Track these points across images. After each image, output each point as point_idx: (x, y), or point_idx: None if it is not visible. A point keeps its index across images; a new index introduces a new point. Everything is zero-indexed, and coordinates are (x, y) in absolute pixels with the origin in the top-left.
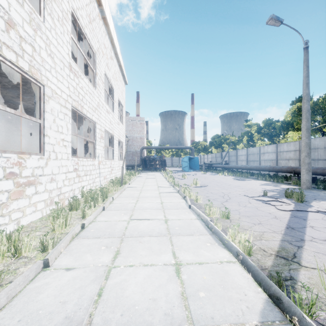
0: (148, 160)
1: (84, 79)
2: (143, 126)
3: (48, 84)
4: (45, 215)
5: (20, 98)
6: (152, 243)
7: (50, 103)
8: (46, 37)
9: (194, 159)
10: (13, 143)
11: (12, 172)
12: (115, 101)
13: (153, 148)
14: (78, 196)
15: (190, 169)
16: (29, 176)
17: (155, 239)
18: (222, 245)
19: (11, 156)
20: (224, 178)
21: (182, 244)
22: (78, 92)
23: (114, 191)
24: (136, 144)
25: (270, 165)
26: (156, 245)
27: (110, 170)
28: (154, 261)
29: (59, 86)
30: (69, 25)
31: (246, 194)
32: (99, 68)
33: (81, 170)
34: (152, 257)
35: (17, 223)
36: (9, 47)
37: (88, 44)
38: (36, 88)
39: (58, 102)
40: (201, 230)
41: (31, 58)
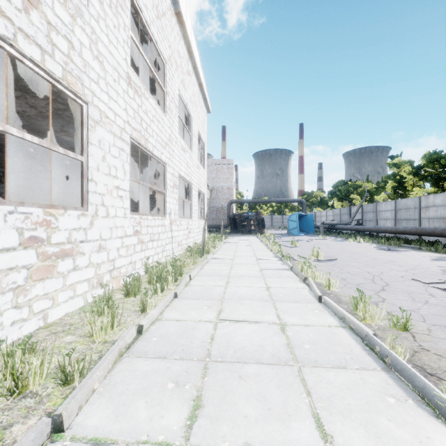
0: (239, 219)
1: (150, 100)
2: (231, 171)
3: (94, 102)
4: (89, 303)
5: (64, 131)
6: (264, 384)
7: (97, 130)
8: (90, 30)
9: (307, 217)
10: (66, 197)
11: (35, 236)
12: (194, 135)
13: (245, 202)
14: (141, 271)
15: (300, 232)
16: (64, 243)
17: (269, 371)
18: (427, 406)
19: (33, 211)
20: (359, 247)
21: (330, 394)
22: (141, 118)
23: (192, 265)
24: (222, 197)
25: (439, 226)
26: (274, 391)
27: (186, 234)
28: (277, 443)
29: (112, 107)
30: (126, 17)
31: (414, 277)
32: (170, 85)
33: (145, 234)
34: (270, 427)
35: (43, 318)
36: (30, 37)
37: (155, 50)
38: (77, 109)
39: (110, 130)
40: (359, 356)
41: (67, 59)
